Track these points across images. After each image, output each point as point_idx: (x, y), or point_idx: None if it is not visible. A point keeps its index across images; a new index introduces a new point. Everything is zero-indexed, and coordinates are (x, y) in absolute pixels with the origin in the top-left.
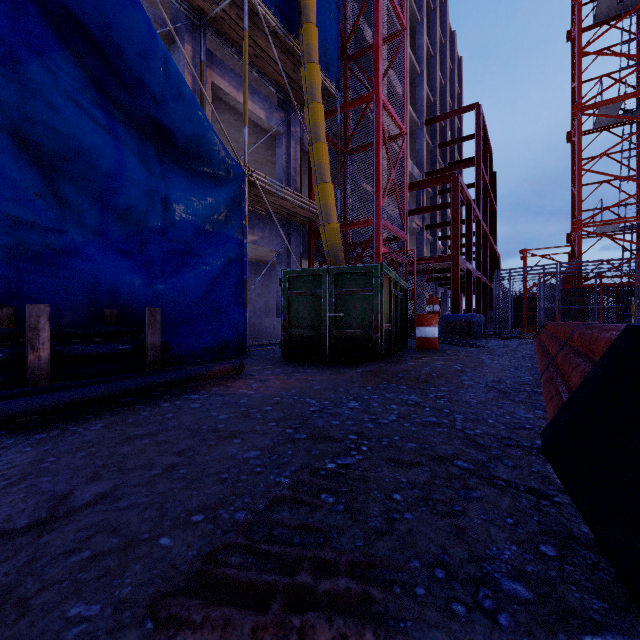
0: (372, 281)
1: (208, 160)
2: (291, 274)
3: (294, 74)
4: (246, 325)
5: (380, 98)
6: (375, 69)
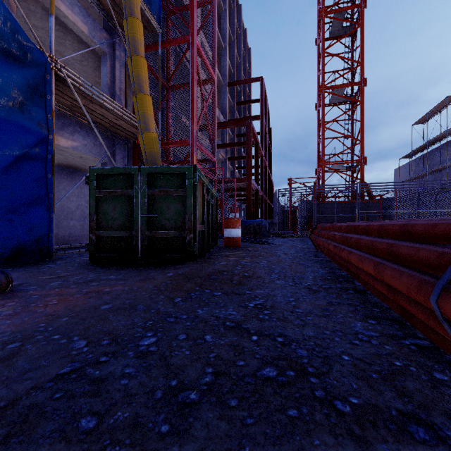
0: (186, 182)
1: None
2: (99, 172)
3: None
4: (52, 227)
5: (195, 41)
6: (191, 16)
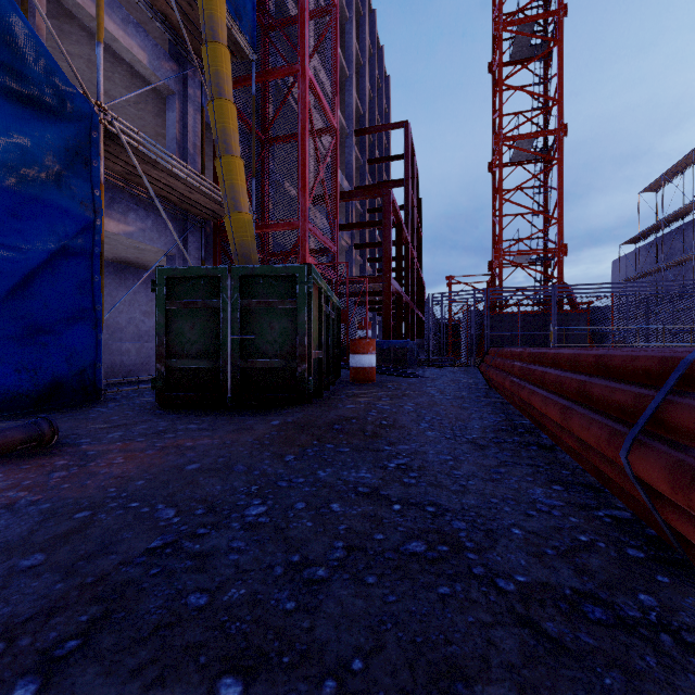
0: (296, 289)
1: (12, 67)
2: (171, 274)
3: (190, 10)
4: (100, 353)
5: (307, 73)
6: (301, 36)
